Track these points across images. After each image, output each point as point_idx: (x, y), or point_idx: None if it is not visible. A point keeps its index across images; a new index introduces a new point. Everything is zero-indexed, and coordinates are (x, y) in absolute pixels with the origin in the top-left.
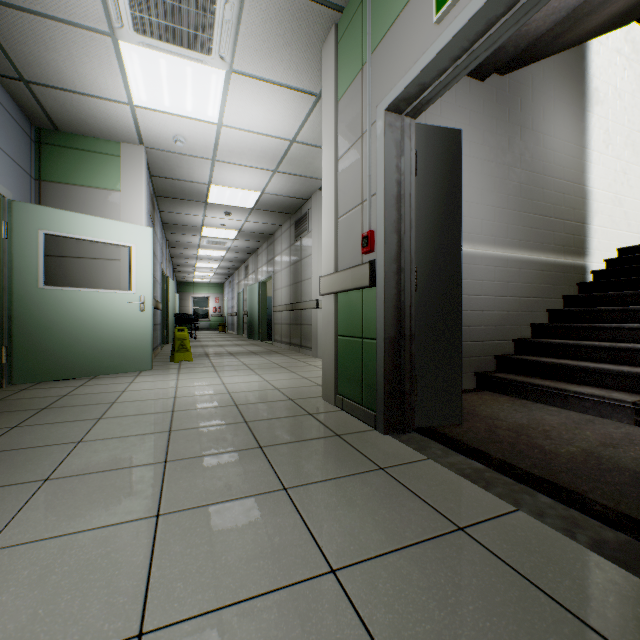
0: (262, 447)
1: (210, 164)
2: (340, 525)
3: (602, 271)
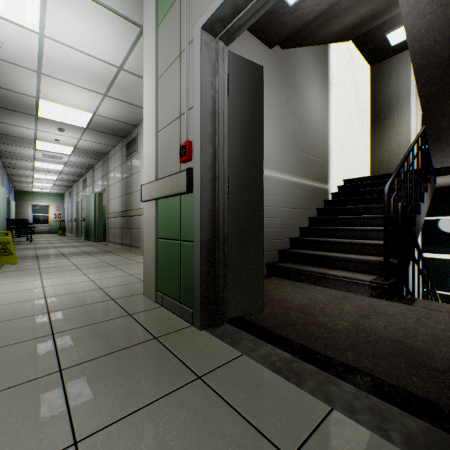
0: (62, 370)
1: (36, 76)
2: None
3: (337, 193)
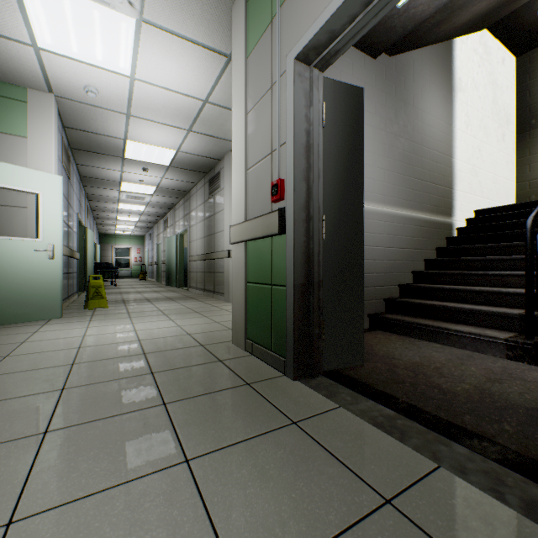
0: (166, 404)
1: (125, 119)
2: (251, 512)
3: (465, 228)
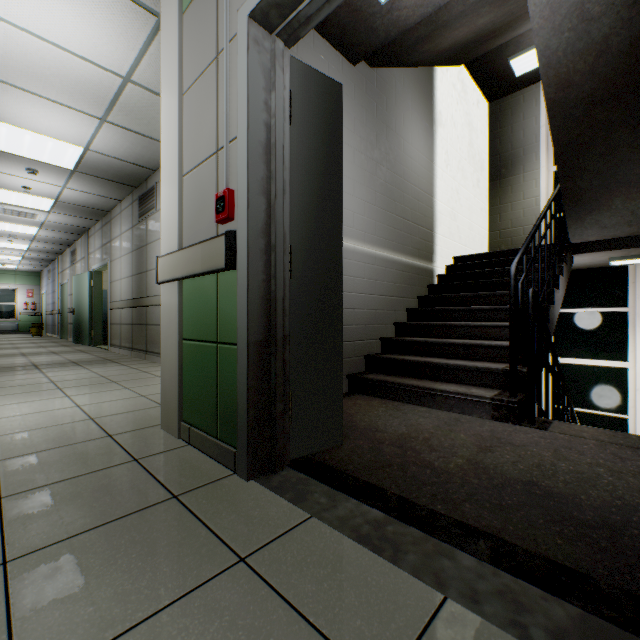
0: (8, 563)
1: None
2: None
3: (445, 275)
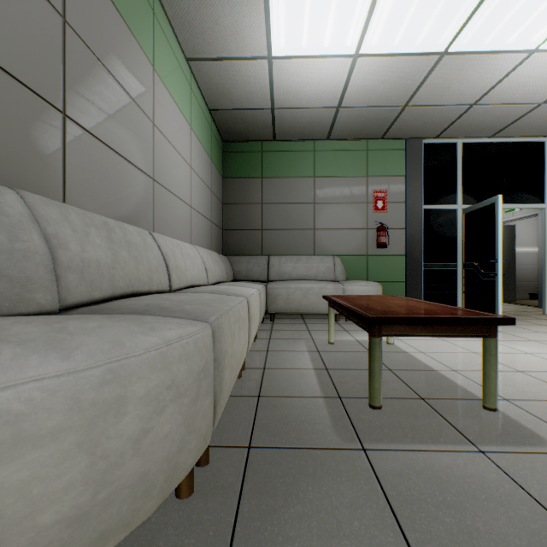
0: None
1: None
2: None
3: None
